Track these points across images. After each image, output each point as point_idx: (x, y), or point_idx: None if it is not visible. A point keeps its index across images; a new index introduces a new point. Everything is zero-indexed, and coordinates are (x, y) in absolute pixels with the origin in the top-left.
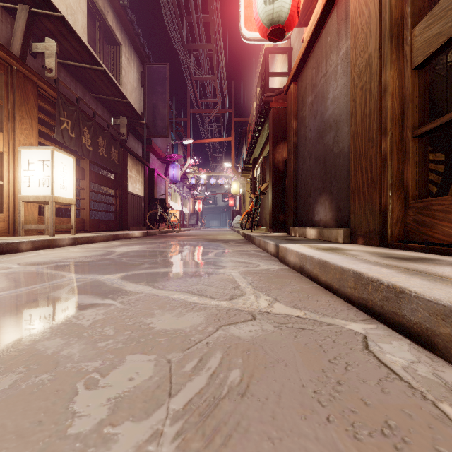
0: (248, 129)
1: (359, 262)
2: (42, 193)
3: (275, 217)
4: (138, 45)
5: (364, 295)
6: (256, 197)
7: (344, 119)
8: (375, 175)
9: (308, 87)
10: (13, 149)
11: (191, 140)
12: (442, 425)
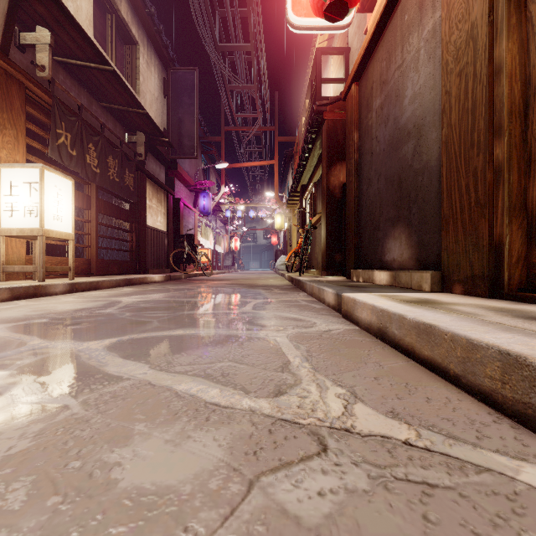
0: (295, 150)
1: (491, 328)
2: (29, 225)
3: (329, 257)
4: (159, 45)
5: (531, 399)
6: (306, 232)
7: (430, 121)
8: (483, 195)
9: (376, 86)
10: None
11: (226, 163)
12: None
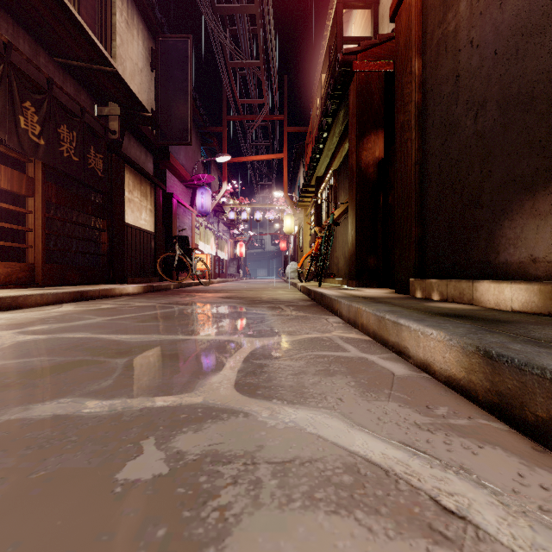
0: (308, 142)
1: None
2: None
3: (360, 261)
4: (143, 3)
5: None
6: (328, 227)
7: None
8: None
9: None
10: None
11: (228, 156)
12: None
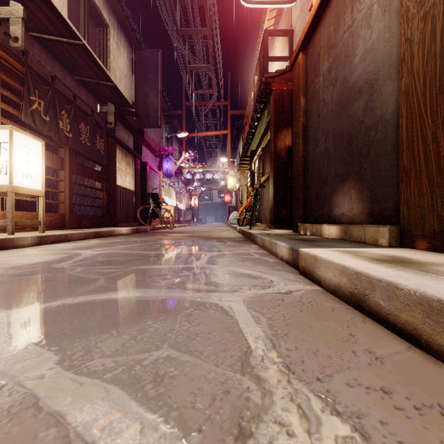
0: (245, 122)
1: None
2: None
3: (276, 212)
4: (128, 29)
5: None
6: (256, 190)
7: (384, 74)
8: None
9: (324, 51)
10: None
11: (186, 133)
12: None
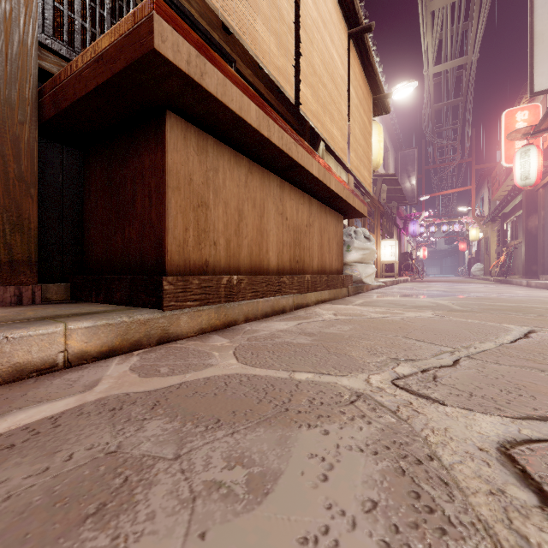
0: (493, 176)
1: None
2: (391, 259)
3: (527, 268)
4: (396, 144)
5: (546, 286)
6: (510, 253)
7: None
8: None
9: None
10: (376, 241)
11: (428, 196)
12: (543, 291)
